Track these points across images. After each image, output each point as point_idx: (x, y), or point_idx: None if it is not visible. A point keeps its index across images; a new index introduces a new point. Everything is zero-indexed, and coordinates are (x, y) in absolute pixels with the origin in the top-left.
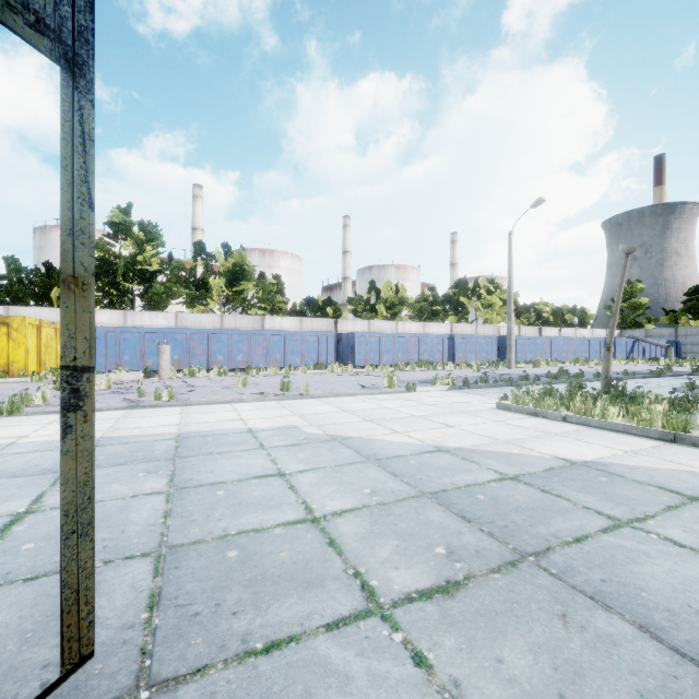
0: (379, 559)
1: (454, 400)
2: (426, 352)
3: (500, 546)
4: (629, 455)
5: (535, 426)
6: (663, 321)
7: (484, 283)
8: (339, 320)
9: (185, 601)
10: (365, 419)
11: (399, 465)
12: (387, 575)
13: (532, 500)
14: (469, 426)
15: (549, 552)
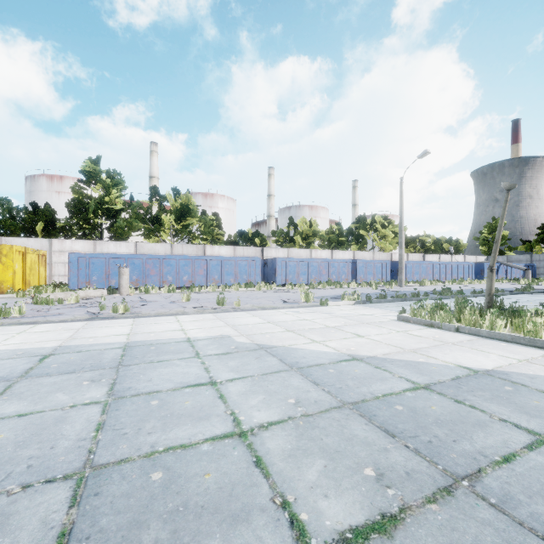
0: (307, 484)
1: (361, 313)
2: (334, 273)
3: (430, 467)
4: (524, 364)
5: (433, 336)
6: (521, 249)
7: (379, 219)
8: (264, 248)
9: (96, 543)
10: (287, 330)
11: (319, 374)
12: (316, 505)
13: (449, 412)
14: (376, 336)
15: (482, 474)
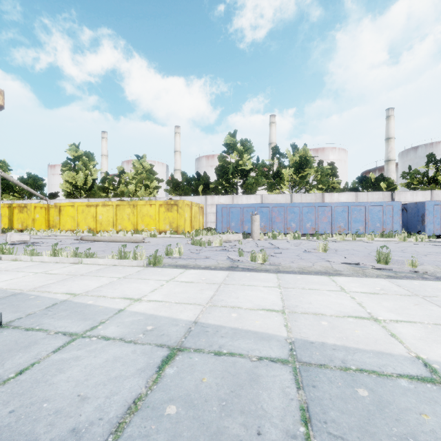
0: None
1: None
2: None
3: None
4: None
5: None
6: None
7: None
8: (395, 192)
9: None
10: None
11: None
12: None
13: None
14: None
15: None
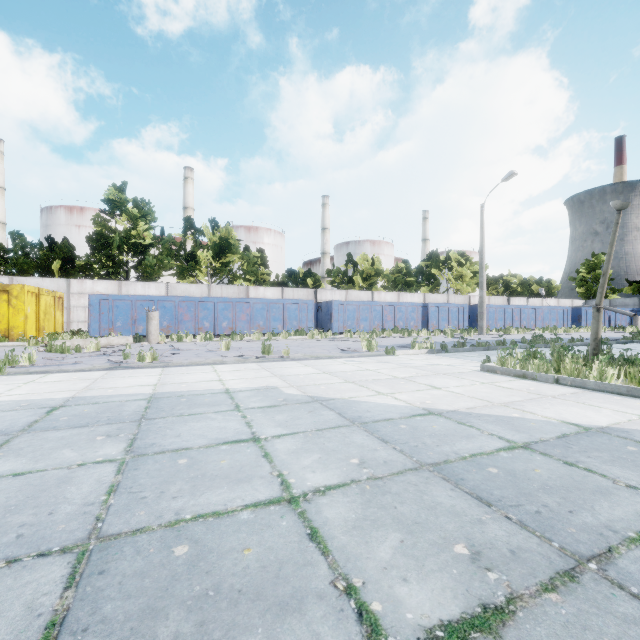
0: (379, 564)
1: (435, 362)
2: (401, 319)
3: (542, 544)
4: None
5: (527, 388)
6: (627, 292)
7: (455, 256)
8: (318, 290)
9: (95, 637)
10: (346, 381)
11: (388, 430)
12: (393, 591)
13: (558, 476)
14: (456, 388)
15: (613, 555)
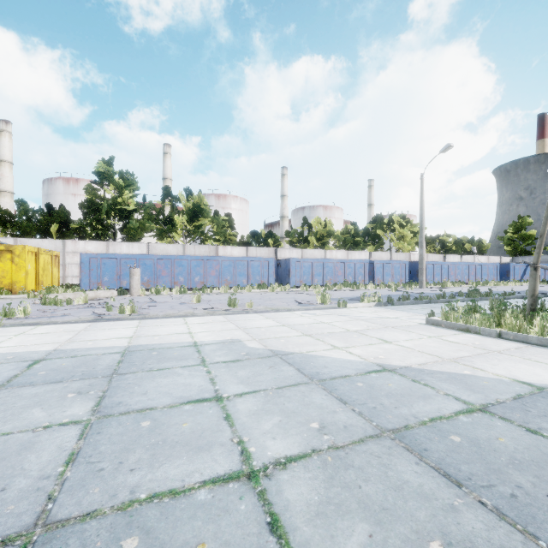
0: None
1: (383, 315)
2: (350, 274)
3: (527, 543)
4: None
5: (473, 342)
6: None
7: (397, 218)
8: (278, 249)
9: None
10: (304, 334)
11: (346, 388)
12: None
13: (525, 446)
14: (406, 342)
15: None
